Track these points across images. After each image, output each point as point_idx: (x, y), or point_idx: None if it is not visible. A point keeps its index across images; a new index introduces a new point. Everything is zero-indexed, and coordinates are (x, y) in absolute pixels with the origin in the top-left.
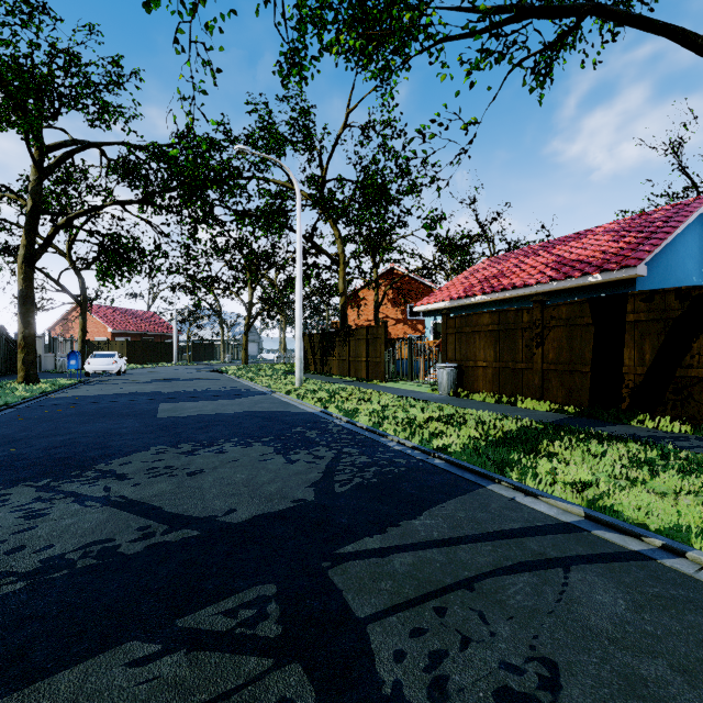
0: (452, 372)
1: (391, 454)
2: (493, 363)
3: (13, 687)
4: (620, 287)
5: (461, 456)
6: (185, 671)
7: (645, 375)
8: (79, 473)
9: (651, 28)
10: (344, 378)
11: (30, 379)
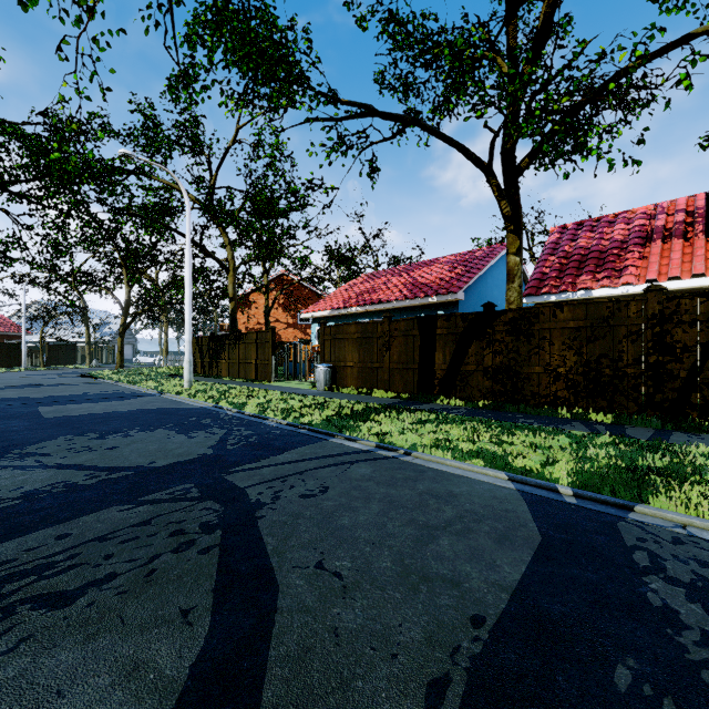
0: (327, 372)
1: (270, 428)
2: (358, 363)
3: (58, 523)
4: (449, 307)
5: (318, 425)
6: (152, 509)
7: (446, 370)
8: (0, 456)
9: (447, 142)
10: (234, 379)
11: None
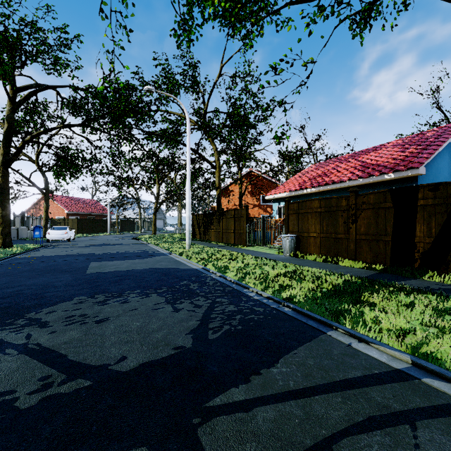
0: (292, 240)
1: (252, 303)
2: (321, 234)
3: None
4: (406, 182)
5: (305, 305)
6: None
7: (432, 243)
8: (12, 321)
9: None
10: (219, 243)
11: (6, 244)
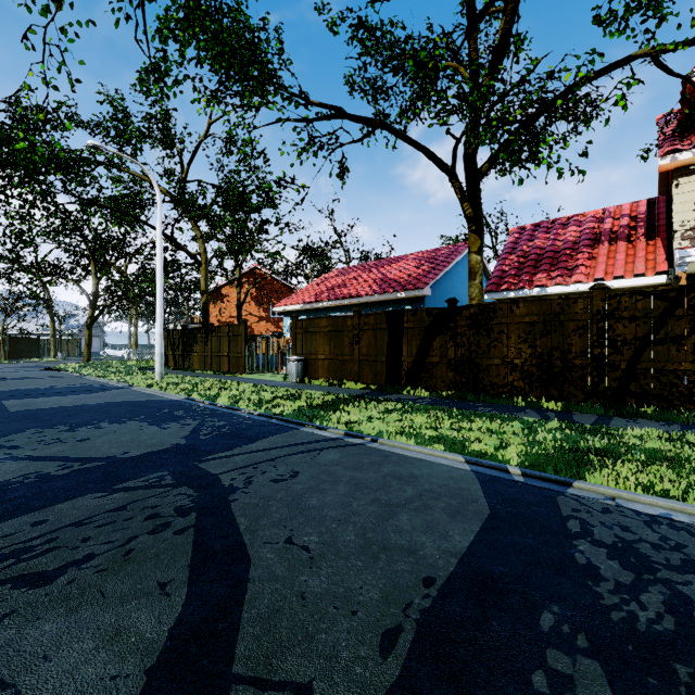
0: (299, 364)
1: (242, 419)
2: (329, 356)
3: (33, 511)
4: (416, 302)
5: (290, 416)
6: (128, 495)
7: (413, 362)
8: None
9: (413, 145)
10: (206, 372)
11: None
